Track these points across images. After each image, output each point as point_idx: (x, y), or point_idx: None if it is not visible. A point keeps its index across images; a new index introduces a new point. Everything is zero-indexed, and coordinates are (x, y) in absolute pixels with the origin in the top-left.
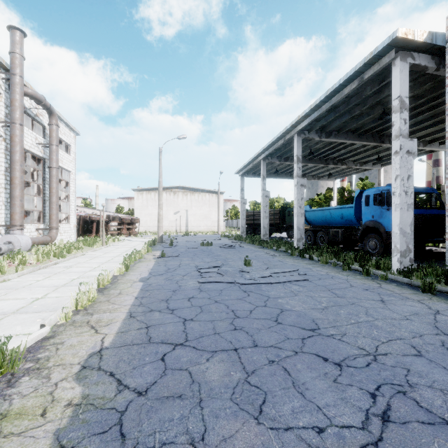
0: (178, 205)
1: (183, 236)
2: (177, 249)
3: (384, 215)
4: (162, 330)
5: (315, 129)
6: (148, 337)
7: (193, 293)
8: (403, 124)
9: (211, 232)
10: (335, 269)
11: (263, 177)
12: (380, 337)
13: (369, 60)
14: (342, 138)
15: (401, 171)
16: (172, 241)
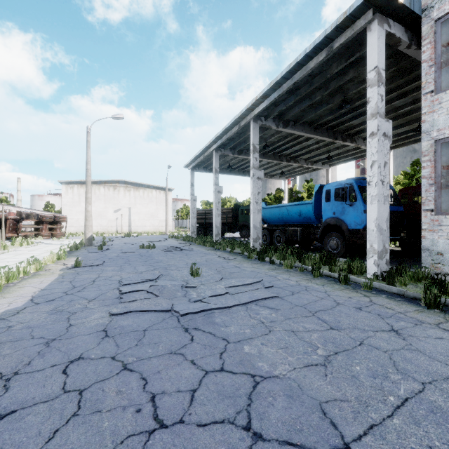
0: (119, 202)
1: (123, 238)
2: (106, 254)
3: (347, 211)
4: None
5: (273, 115)
6: None
7: (86, 345)
8: (380, 100)
9: (157, 233)
10: (304, 276)
11: (215, 170)
12: None
13: (343, 22)
14: (299, 129)
15: (378, 157)
16: (105, 243)
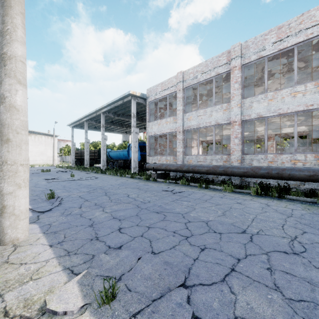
0: None
1: None
2: None
3: None
4: (38, 189)
5: (111, 112)
6: (33, 190)
7: (46, 184)
8: (134, 122)
9: (47, 165)
10: (112, 176)
11: (86, 131)
12: (106, 184)
13: (124, 96)
14: (125, 118)
15: (133, 139)
16: None
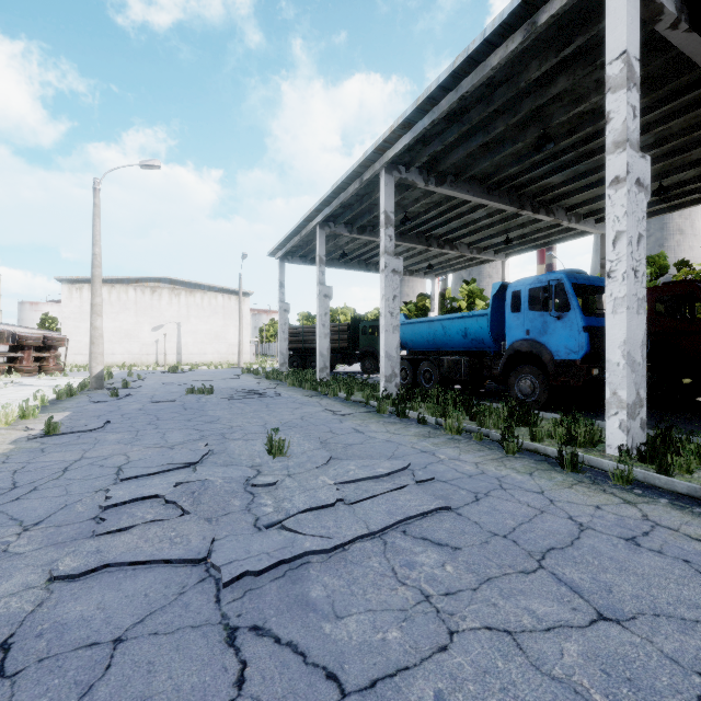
0: (160, 313)
1: (166, 374)
2: (121, 405)
3: (551, 328)
4: None
5: (420, 161)
6: None
7: None
8: (631, 116)
9: (225, 365)
10: (488, 452)
11: (320, 259)
12: None
13: None
14: (463, 190)
15: (628, 223)
16: (126, 384)
